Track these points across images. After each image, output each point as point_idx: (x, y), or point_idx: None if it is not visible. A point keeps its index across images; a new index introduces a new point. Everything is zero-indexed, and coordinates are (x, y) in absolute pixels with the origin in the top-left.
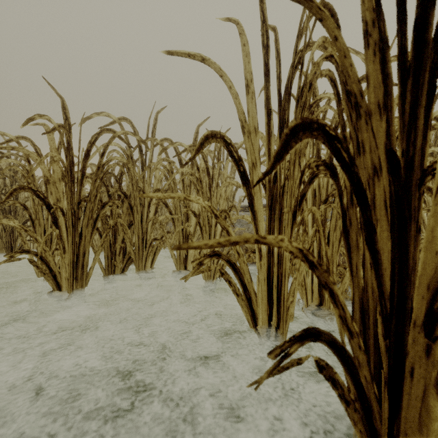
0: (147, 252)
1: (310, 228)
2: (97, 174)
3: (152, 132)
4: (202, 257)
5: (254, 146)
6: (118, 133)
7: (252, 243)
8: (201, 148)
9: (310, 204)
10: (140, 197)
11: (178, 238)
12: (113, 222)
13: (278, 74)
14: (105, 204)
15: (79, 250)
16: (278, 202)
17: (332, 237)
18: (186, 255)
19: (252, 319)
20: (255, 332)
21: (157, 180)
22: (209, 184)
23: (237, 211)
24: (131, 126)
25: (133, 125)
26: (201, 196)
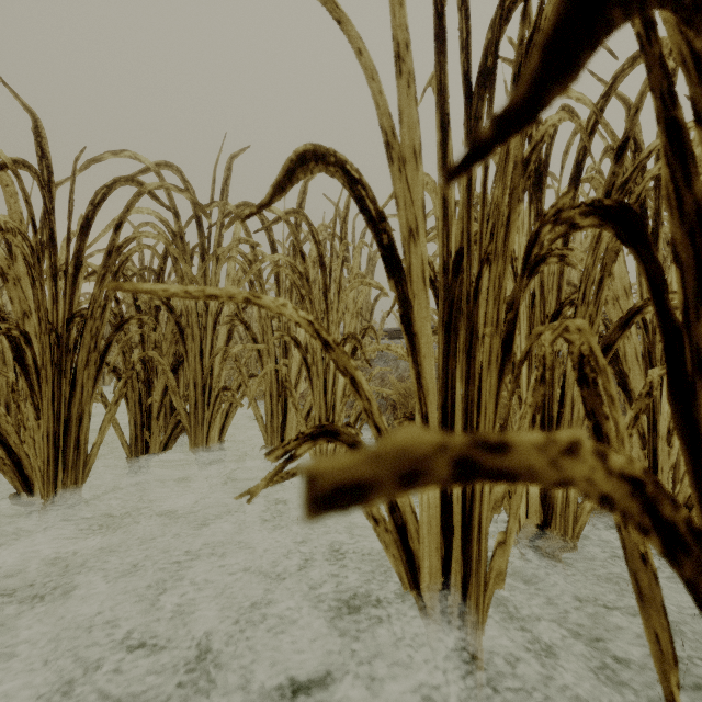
0: (211, 413)
1: (524, 371)
2: (107, 264)
3: (222, 192)
4: (292, 441)
5: (412, 192)
6: (148, 186)
7: (439, 482)
8: (289, 182)
9: (524, 322)
10: (200, 311)
11: (269, 386)
12: (139, 356)
13: (463, 40)
14: (124, 324)
15: (69, 412)
16: (465, 316)
17: (572, 388)
18: (283, 418)
19: (407, 572)
20: (415, 599)
21: (232, 280)
22: (325, 285)
23: (376, 336)
24: (181, 179)
25: (185, 177)
26: (309, 307)
